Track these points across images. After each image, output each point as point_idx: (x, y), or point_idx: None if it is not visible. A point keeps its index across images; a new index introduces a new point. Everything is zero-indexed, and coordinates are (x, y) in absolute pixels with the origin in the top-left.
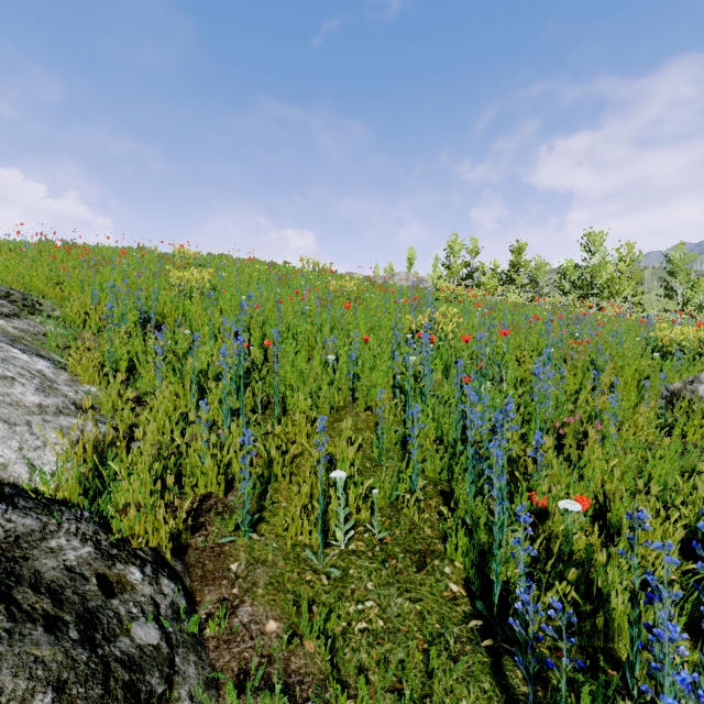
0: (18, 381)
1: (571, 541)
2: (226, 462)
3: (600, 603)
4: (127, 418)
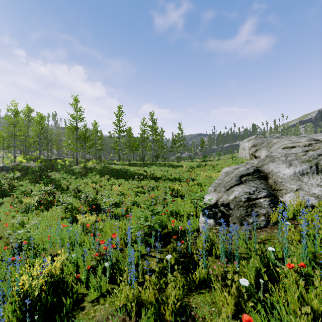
0: (321, 186)
1: (267, 258)
2: (310, 218)
3: (259, 273)
4: (321, 202)
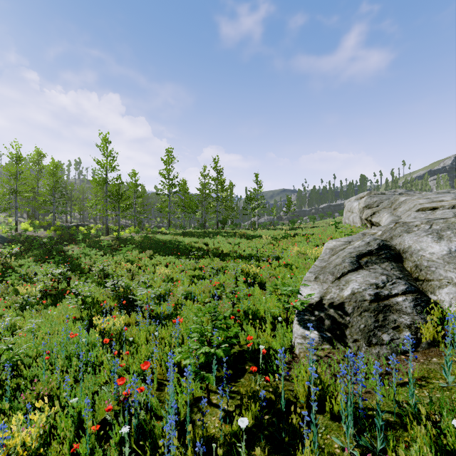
0: None
1: (451, 442)
2: None
3: None
4: None
